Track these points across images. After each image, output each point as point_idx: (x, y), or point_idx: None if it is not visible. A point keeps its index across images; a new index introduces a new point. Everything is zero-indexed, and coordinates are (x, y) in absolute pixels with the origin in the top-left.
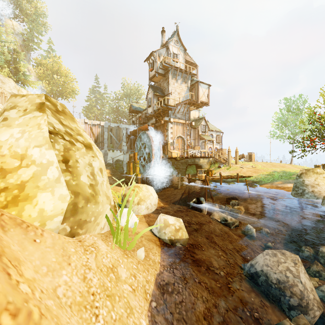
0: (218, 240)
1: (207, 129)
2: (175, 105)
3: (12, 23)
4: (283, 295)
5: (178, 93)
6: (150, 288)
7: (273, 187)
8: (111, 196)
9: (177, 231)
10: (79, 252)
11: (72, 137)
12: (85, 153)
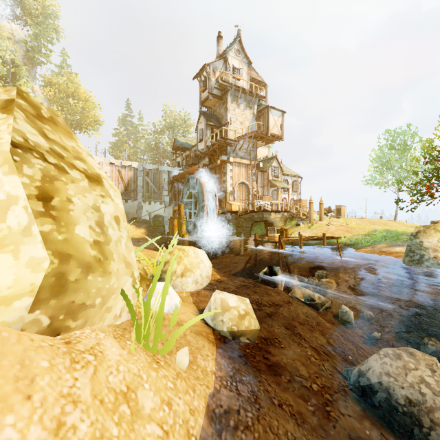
0: (304, 330)
1: (281, 172)
2: (236, 139)
3: (10, 26)
4: (417, 425)
5: (240, 123)
6: (196, 424)
7: (376, 252)
8: (135, 263)
9: (242, 319)
10: (60, 367)
11: (64, 160)
12: (86, 188)
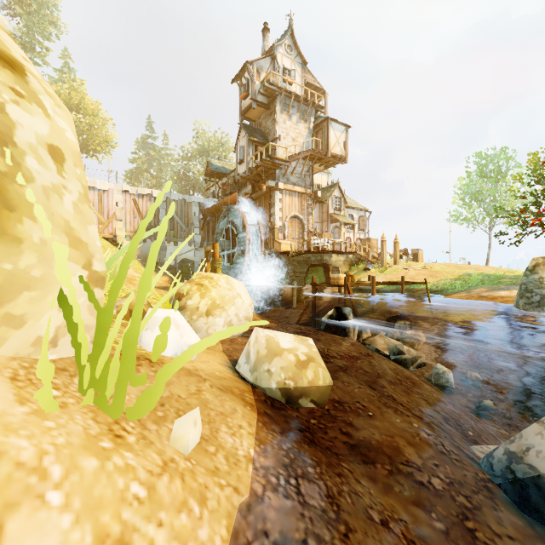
0: (397, 392)
1: (344, 204)
2: (287, 159)
3: None
4: None
5: (292, 139)
6: None
7: (474, 297)
8: (98, 248)
9: (302, 367)
10: None
11: None
12: None
